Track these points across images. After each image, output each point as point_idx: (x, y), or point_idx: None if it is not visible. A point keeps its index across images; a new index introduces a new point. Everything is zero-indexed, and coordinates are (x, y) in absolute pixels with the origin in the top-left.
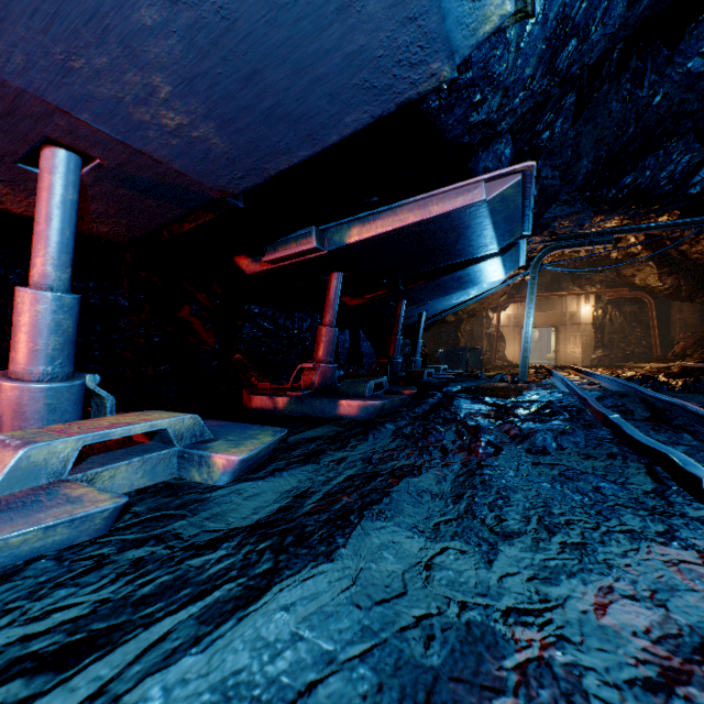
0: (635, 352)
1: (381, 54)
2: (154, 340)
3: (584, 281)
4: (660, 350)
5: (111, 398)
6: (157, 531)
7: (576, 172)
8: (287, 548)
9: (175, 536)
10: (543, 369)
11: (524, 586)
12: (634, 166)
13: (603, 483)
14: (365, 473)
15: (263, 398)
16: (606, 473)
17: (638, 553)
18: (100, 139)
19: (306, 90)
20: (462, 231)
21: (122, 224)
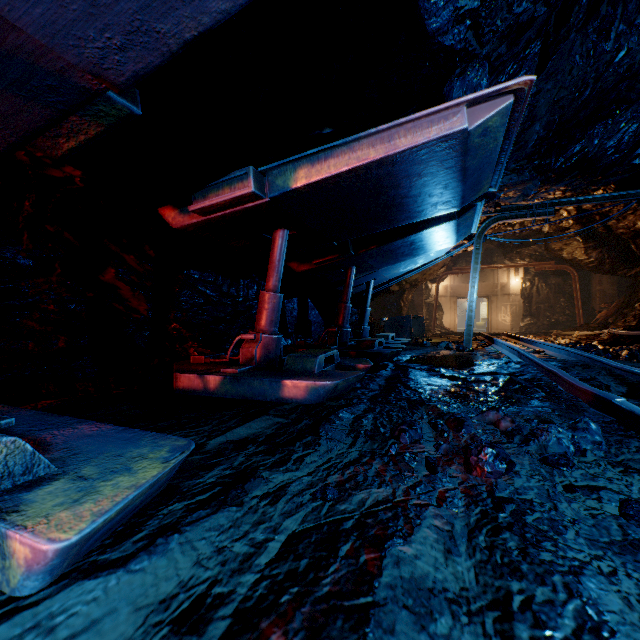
0: (559, 320)
1: None
2: (68, 307)
3: (515, 254)
4: (582, 318)
5: None
6: None
7: (528, 137)
8: None
9: None
10: (481, 336)
11: None
12: (582, 134)
13: None
14: (318, 528)
15: (191, 377)
16: None
17: None
18: None
19: None
20: (429, 178)
21: None
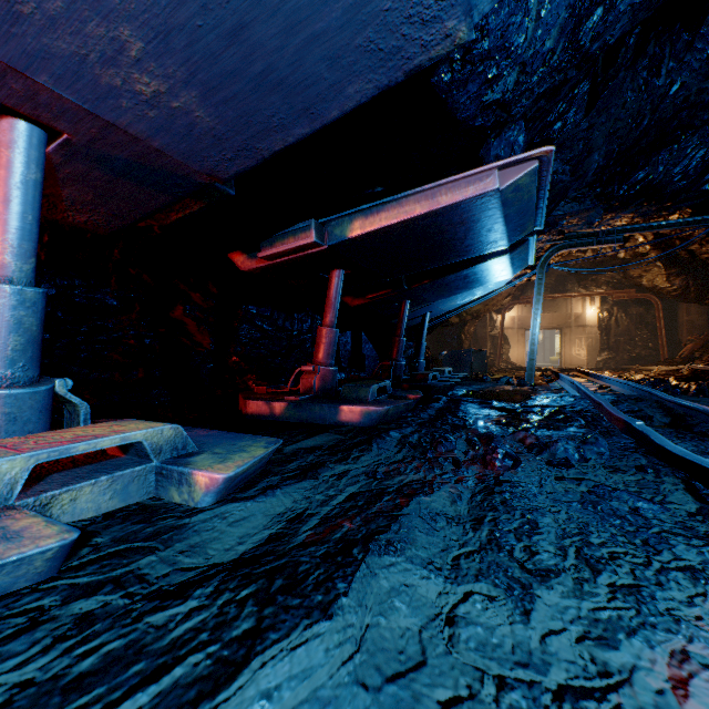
0: (641, 354)
1: (388, 6)
2: (145, 341)
3: (590, 282)
4: (667, 352)
5: (85, 405)
6: (117, 572)
7: (587, 167)
8: (275, 597)
9: (138, 578)
10: (549, 371)
11: (574, 651)
12: (646, 161)
13: (640, 503)
14: (370, 491)
15: (259, 403)
16: (640, 490)
17: (707, 600)
18: (65, 108)
19: (301, 52)
20: (472, 225)
21: (101, 213)
